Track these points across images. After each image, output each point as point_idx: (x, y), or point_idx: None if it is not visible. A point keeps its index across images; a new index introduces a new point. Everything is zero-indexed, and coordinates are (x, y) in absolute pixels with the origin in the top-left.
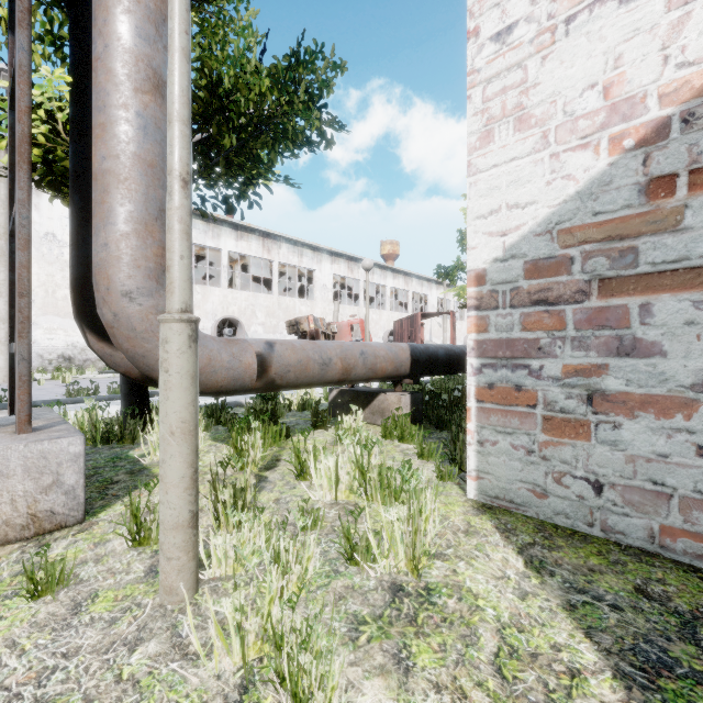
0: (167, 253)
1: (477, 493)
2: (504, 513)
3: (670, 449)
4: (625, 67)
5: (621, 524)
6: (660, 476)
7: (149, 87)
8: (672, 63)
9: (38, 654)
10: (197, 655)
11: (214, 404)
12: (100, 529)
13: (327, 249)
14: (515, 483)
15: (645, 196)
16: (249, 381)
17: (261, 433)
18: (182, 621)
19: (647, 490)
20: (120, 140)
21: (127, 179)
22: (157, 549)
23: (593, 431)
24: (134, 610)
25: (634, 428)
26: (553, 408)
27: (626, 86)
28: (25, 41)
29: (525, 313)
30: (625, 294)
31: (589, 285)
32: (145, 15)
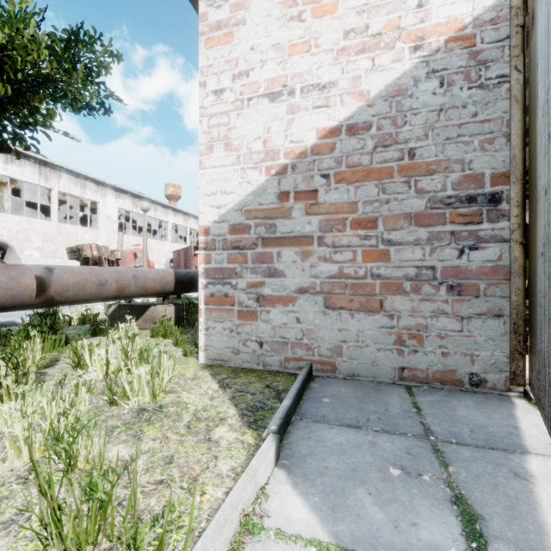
0: None
1: (205, 359)
2: (218, 367)
3: (288, 321)
4: (272, 134)
5: (270, 361)
6: (284, 334)
7: None
8: (288, 139)
9: None
10: None
11: None
12: None
13: (112, 185)
14: (225, 349)
15: (279, 199)
16: (29, 299)
17: (41, 340)
18: None
19: (280, 342)
20: None
21: None
22: None
23: (259, 315)
24: None
25: (275, 313)
26: (242, 305)
27: (272, 143)
28: None
29: (229, 253)
30: (272, 247)
31: (257, 240)
32: None
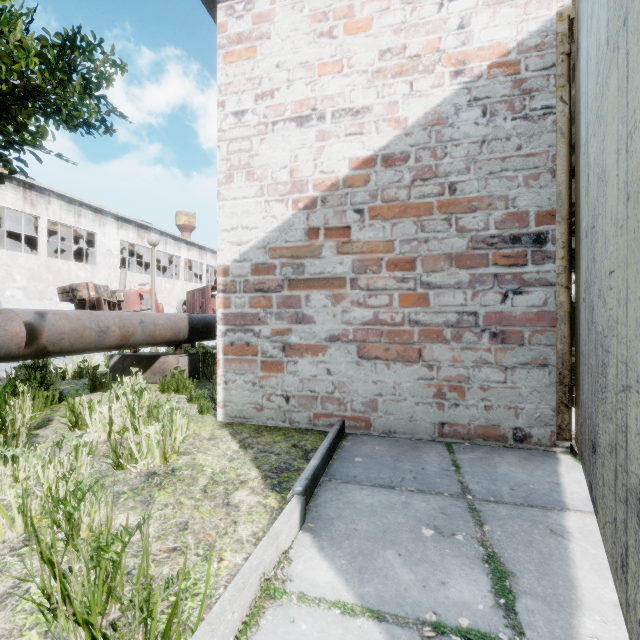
0: None
1: (224, 417)
2: (239, 425)
3: (317, 373)
4: (299, 163)
5: (298, 417)
6: (314, 387)
7: None
8: (318, 169)
9: None
10: None
11: None
12: None
13: (113, 213)
14: (246, 405)
15: (307, 236)
16: (16, 349)
17: (30, 397)
18: None
19: (308, 396)
20: None
21: None
22: None
23: (285, 367)
24: None
25: (303, 363)
26: (266, 355)
27: (300, 173)
28: None
29: (252, 297)
30: (299, 289)
31: (283, 282)
32: None
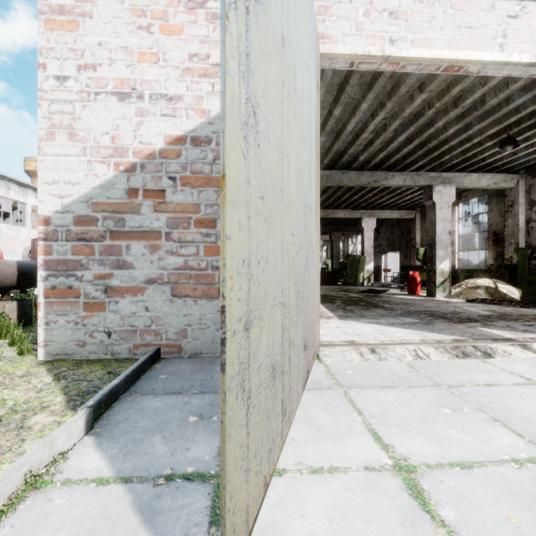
0: None
1: (45, 355)
2: (60, 361)
3: (137, 310)
4: (121, 132)
5: (119, 349)
6: (133, 322)
7: None
8: (138, 139)
9: None
10: None
11: None
12: None
13: None
14: (69, 343)
15: (128, 195)
16: None
17: None
18: None
19: (129, 330)
20: None
21: None
22: None
23: (108, 306)
24: None
25: (124, 303)
26: (89, 297)
27: (121, 141)
28: None
29: (74, 245)
30: (121, 240)
31: (106, 233)
32: None
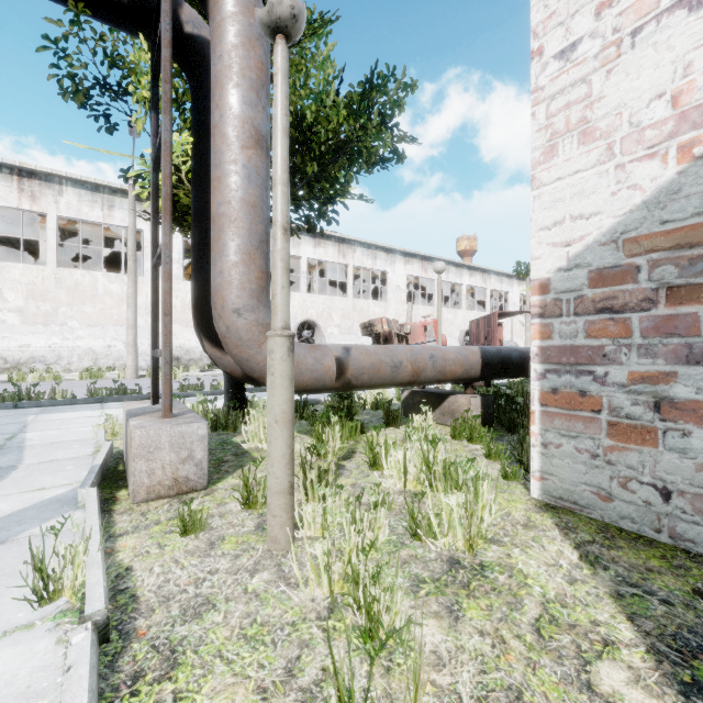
0: (272, 284)
1: (540, 493)
2: (567, 513)
3: None
4: (695, 75)
5: (690, 532)
6: None
7: (252, 143)
8: None
9: (193, 569)
10: (296, 585)
11: (298, 401)
12: (220, 495)
13: (401, 250)
14: (579, 486)
15: None
16: (329, 382)
17: (339, 427)
18: (285, 562)
19: None
20: (231, 188)
21: (237, 219)
22: (262, 513)
23: (661, 438)
24: (250, 551)
25: None
26: (618, 413)
27: (696, 93)
28: (168, 123)
29: (589, 321)
30: (695, 302)
31: (656, 293)
32: (249, 86)
